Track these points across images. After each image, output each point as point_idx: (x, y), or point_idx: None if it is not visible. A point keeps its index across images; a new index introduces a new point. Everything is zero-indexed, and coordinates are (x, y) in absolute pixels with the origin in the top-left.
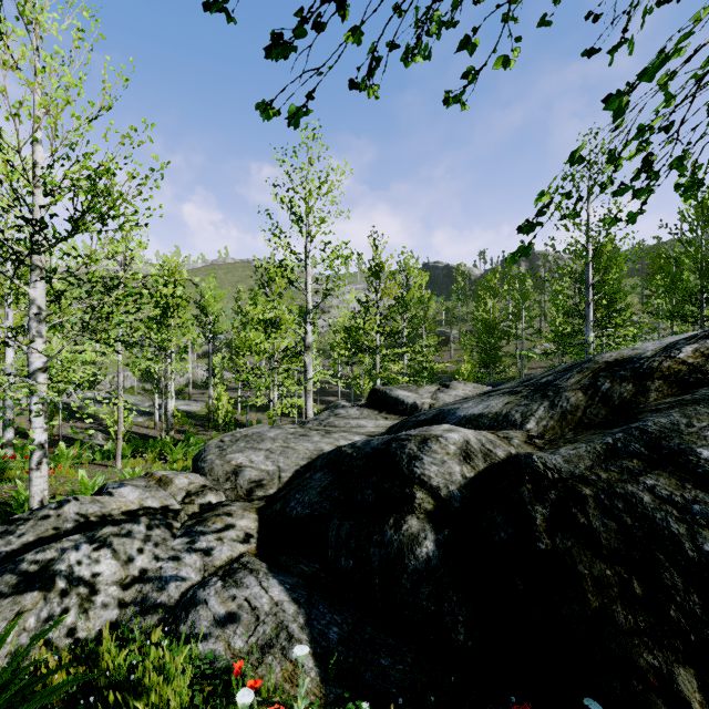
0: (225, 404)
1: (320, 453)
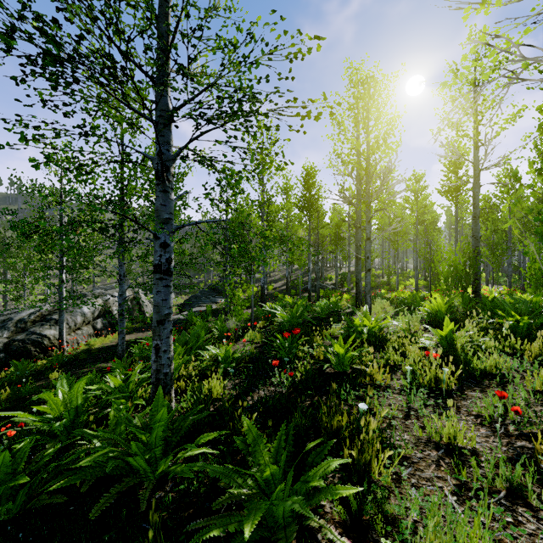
0: None
1: None
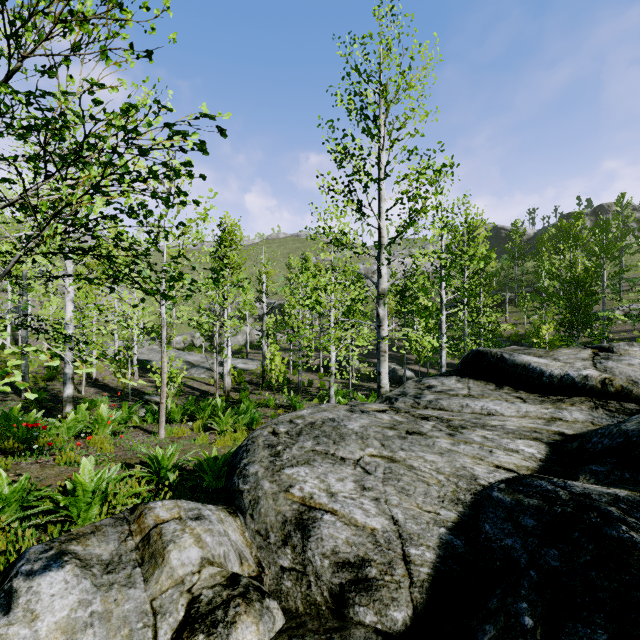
0: (278, 365)
1: (475, 488)
